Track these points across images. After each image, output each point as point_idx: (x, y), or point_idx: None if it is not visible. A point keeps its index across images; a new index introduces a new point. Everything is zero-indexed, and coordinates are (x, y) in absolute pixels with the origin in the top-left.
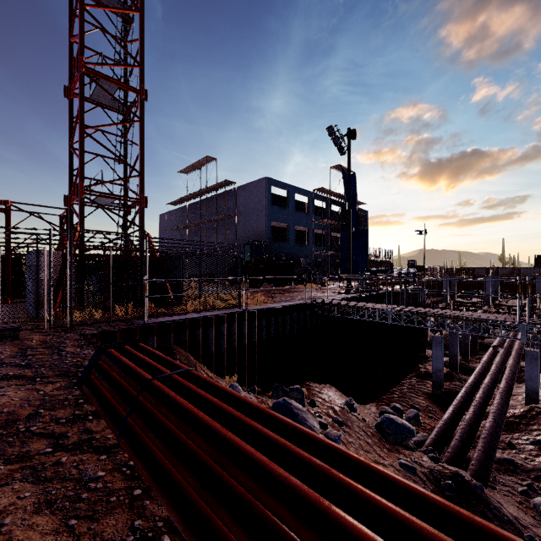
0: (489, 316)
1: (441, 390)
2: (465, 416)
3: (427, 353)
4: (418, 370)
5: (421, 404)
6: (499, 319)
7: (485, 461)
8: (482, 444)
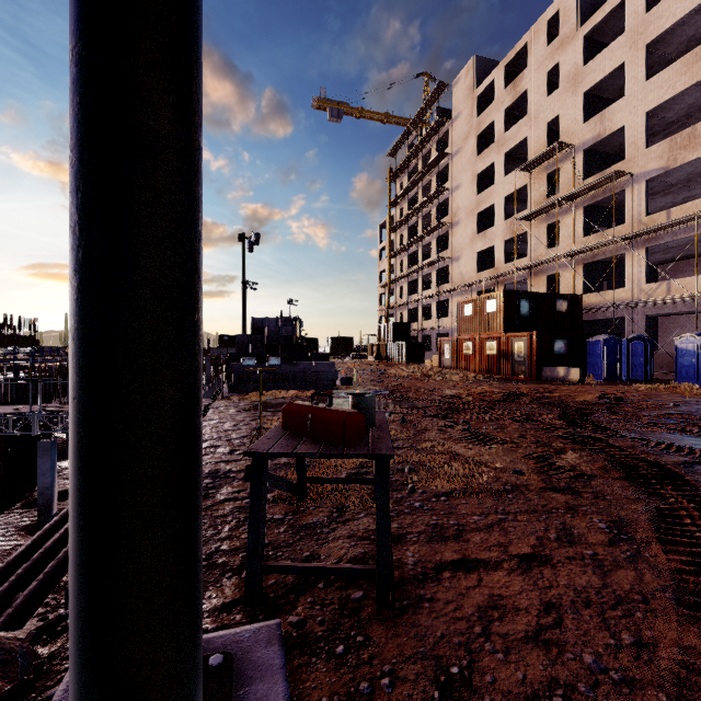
0: (10, 409)
1: (51, 513)
2: (50, 540)
3: (58, 467)
4: (32, 496)
5: (6, 548)
6: (10, 412)
7: (37, 591)
8: (47, 569)
